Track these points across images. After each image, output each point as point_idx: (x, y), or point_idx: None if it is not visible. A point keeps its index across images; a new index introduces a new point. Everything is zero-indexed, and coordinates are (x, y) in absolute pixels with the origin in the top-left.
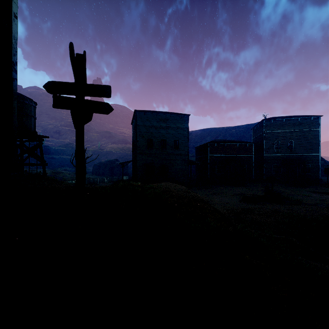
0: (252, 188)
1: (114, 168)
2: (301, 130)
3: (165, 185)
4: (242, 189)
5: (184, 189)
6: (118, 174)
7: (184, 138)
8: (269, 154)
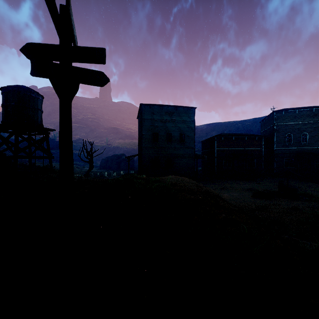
0: (263, 183)
1: (121, 163)
2: (316, 121)
3: (172, 178)
4: (252, 184)
5: (195, 183)
6: (124, 168)
7: (190, 131)
8: (280, 147)
